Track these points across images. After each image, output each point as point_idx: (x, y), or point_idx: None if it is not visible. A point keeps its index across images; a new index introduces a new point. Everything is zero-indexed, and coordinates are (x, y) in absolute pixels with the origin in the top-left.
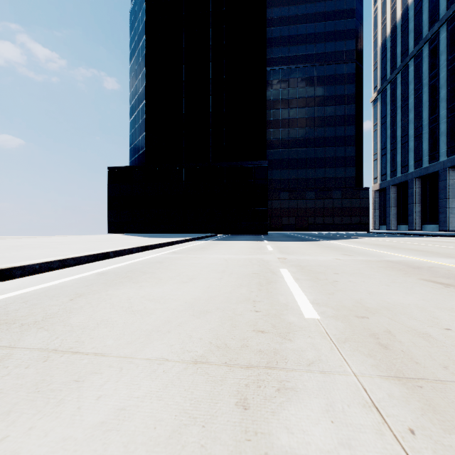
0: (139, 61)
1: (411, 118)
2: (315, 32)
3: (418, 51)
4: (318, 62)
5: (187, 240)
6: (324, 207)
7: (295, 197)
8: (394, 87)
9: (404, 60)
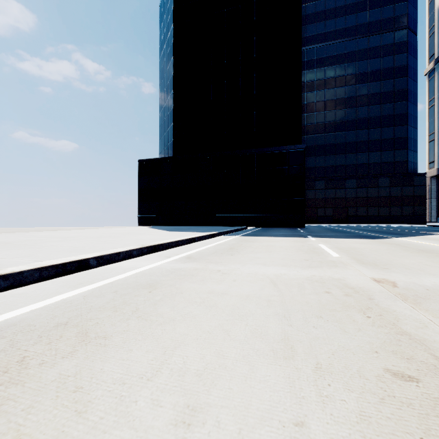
0: (167, 52)
1: None
2: (356, 1)
3: None
4: (360, 35)
5: (212, 235)
6: (367, 196)
7: (332, 187)
8: None
9: None
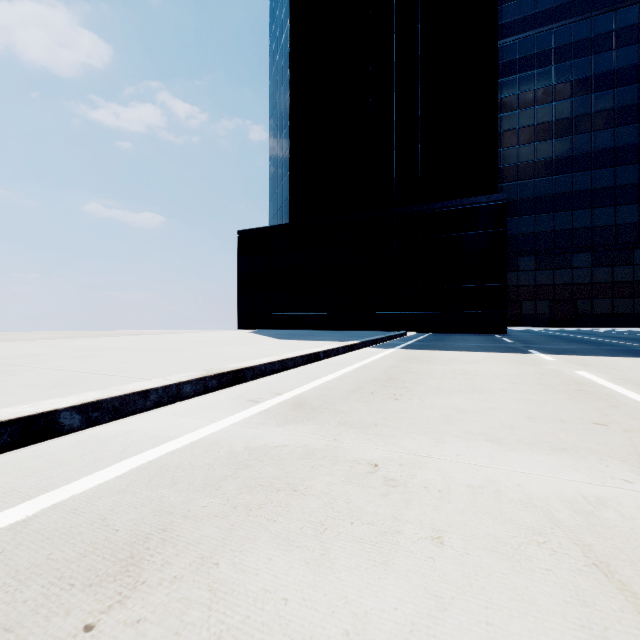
0: (281, 65)
1: None
2: None
3: None
4: (600, 9)
5: (350, 347)
6: (613, 281)
7: (548, 266)
8: None
9: None
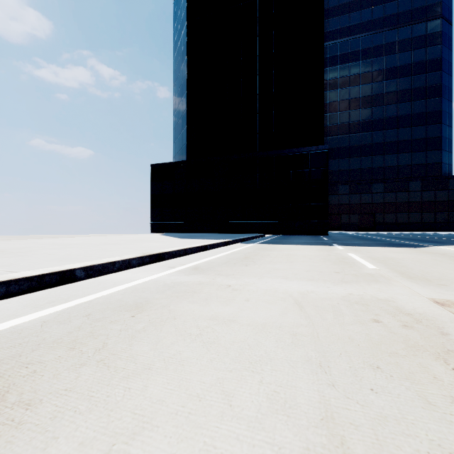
0: (181, 51)
1: None
2: None
3: None
4: (389, 27)
5: (227, 243)
6: (396, 201)
7: (357, 191)
8: None
9: None
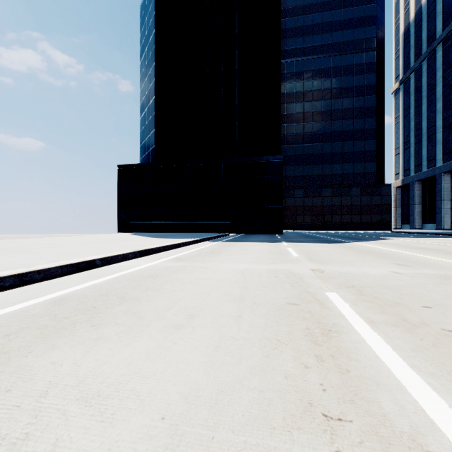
0: (149, 56)
1: (439, 107)
2: (331, 20)
3: (447, 34)
4: (335, 52)
5: (196, 241)
6: (342, 204)
7: (310, 195)
8: (418, 76)
9: (431, 45)
